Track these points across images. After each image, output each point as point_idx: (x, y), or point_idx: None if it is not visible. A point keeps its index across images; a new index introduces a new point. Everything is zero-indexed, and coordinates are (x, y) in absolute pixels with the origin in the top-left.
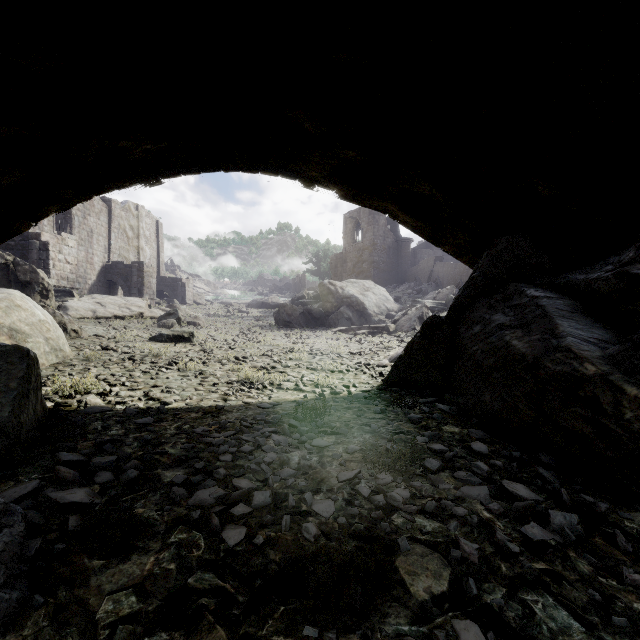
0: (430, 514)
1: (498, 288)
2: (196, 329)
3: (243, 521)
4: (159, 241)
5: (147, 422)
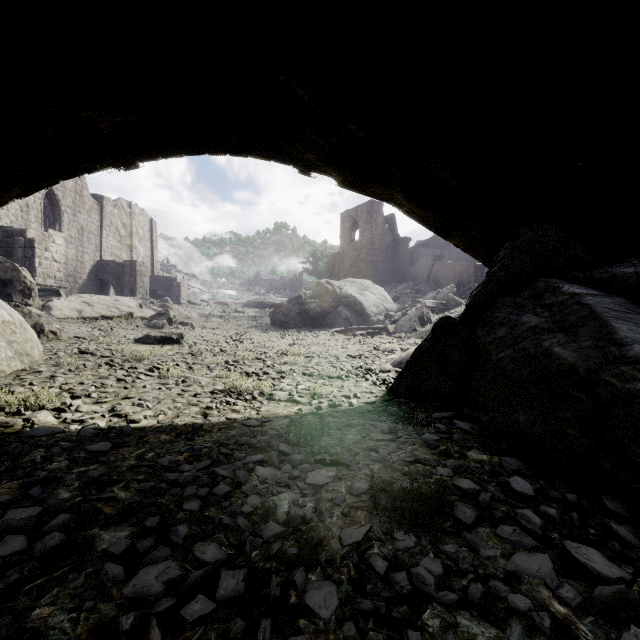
0: (477, 608)
1: (523, 284)
2: (188, 330)
3: (198, 633)
4: (153, 240)
5: (101, 449)
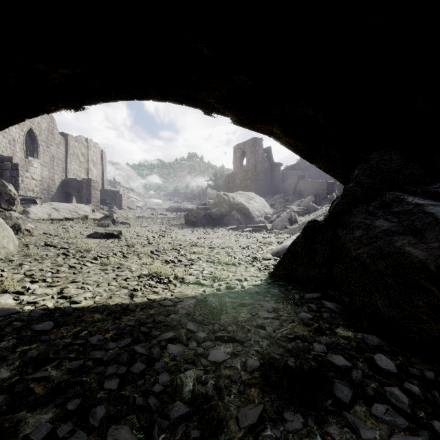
0: None
1: (373, 196)
2: (126, 227)
3: None
4: (103, 164)
5: (45, 329)
